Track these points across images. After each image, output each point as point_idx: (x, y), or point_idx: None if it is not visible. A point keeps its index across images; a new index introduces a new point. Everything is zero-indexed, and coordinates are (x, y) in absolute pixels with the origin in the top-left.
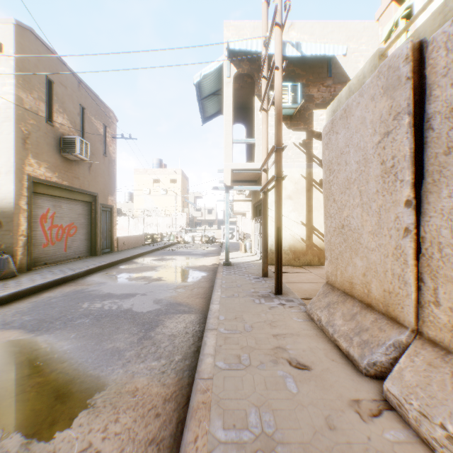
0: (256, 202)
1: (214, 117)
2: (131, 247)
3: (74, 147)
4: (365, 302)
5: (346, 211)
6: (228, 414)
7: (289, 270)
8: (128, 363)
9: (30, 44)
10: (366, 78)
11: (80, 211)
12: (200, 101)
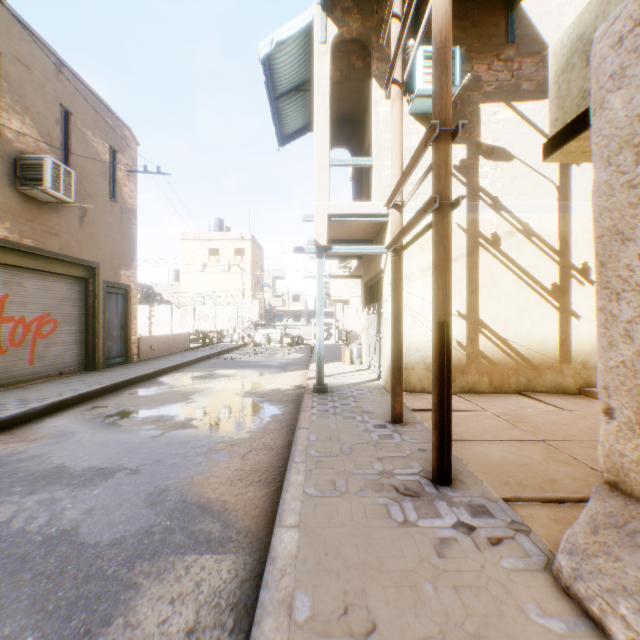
0: (371, 277)
1: (299, 136)
2: (165, 353)
3: (42, 176)
4: None
5: None
6: None
7: None
8: None
9: None
10: None
11: (64, 293)
12: (274, 102)
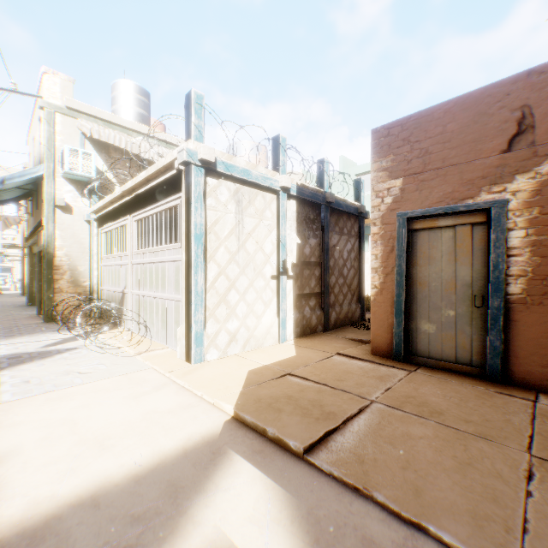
0: None
1: None
2: None
3: None
4: None
5: None
6: (1, 301)
7: None
8: None
9: None
10: None
11: None
12: None
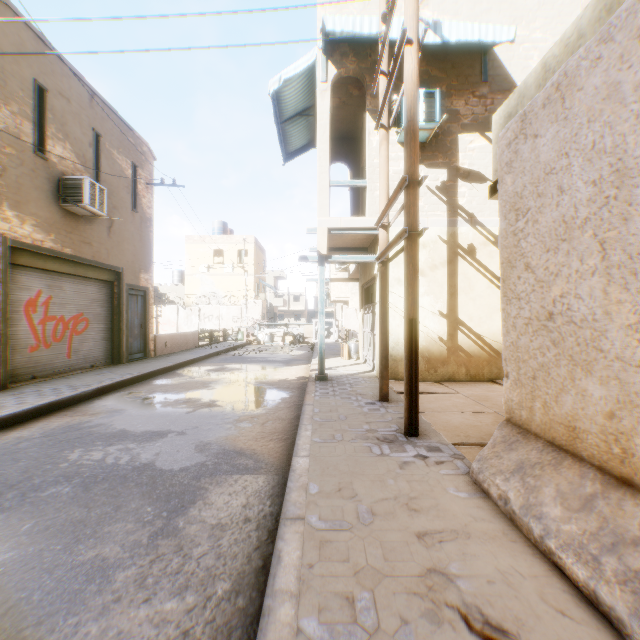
0: (366, 281)
1: (302, 152)
2: (177, 350)
3: (81, 194)
4: (613, 473)
5: (559, 285)
6: None
7: (421, 388)
8: (115, 604)
9: (4, 26)
10: (585, 36)
11: (94, 295)
12: (280, 125)
